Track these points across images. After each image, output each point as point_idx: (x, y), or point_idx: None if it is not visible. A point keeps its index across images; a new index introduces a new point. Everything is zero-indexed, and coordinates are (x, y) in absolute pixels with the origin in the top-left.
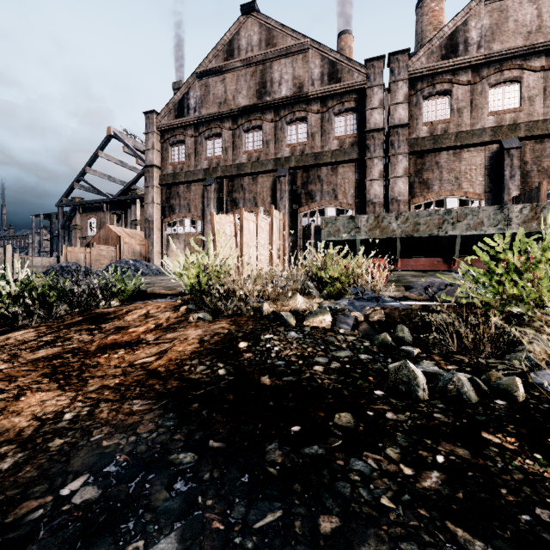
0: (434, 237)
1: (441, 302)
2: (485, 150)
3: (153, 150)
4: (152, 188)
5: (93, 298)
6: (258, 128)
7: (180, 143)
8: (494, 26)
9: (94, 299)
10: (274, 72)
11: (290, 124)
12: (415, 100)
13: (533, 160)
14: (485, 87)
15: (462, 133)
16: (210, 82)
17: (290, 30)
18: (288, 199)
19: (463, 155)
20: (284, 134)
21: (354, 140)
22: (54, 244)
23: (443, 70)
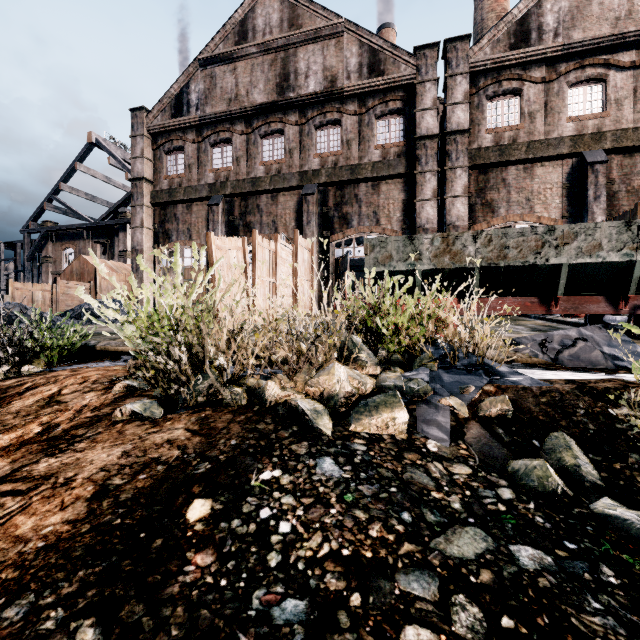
0: (529, 267)
1: (590, 373)
2: (563, 165)
3: (142, 159)
4: (141, 208)
5: None
6: (278, 133)
7: (178, 151)
8: (575, 9)
9: None
10: (299, 61)
11: (320, 128)
12: (477, 100)
13: (621, 178)
14: (563, 86)
15: (535, 143)
16: (216, 73)
17: (320, 7)
18: (317, 224)
19: (536, 170)
20: (312, 141)
21: (401, 150)
22: (19, 281)
23: (512, 62)
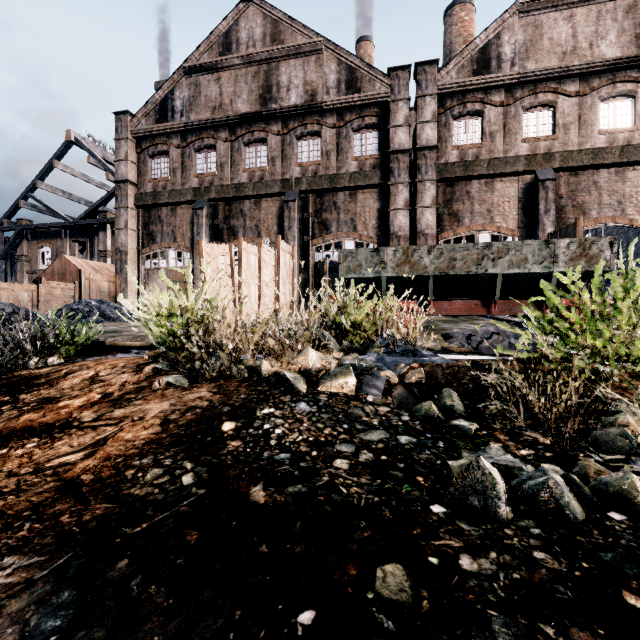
0: (472, 276)
1: (490, 356)
2: (519, 181)
3: (126, 162)
4: (125, 210)
5: (19, 354)
6: (261, 141)
7: (162, 155)
8: (528, 42)
9: (23, 355)
10: (281, 75)
11: (301, 138)
12: (444, 119)
13: (568, 194)
14: (519, 110)
15: (495, 160)
16: (201, 81)
17: (301, 25)
18: (298, 229)
19: (496, 185)
20: (294, 150)
21: (376, 162)
22: None
23: (475, 87)
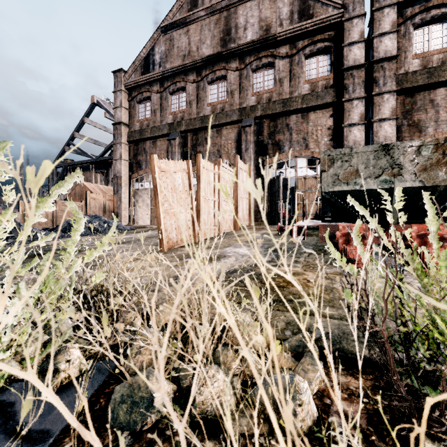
0: None
1: None
2: None
3: (121, 108)
4: (120, 145)
5: None
6: (222, 78)
7: (146, 100)
8: None
9: None
10: (239, 17)
11: (256, 71)
12: (403, 29)
13: None
14: None
15: None
16: (174, 36)
17: None
18: (254, 151)
19: None
20: (250, 82)
21: (328, 82)
22: None
23: None
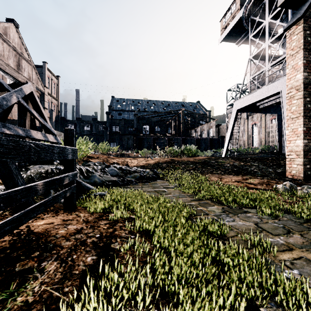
0: None
1: None
2: None
3: None
4: None
5: None
6: None
7: None
8: None
9: None
10: None
11: None
12: None
13: None
14: None
15: None
16: None
17: None
18: None
19: None
20: None
21: None
22: None
23: None
